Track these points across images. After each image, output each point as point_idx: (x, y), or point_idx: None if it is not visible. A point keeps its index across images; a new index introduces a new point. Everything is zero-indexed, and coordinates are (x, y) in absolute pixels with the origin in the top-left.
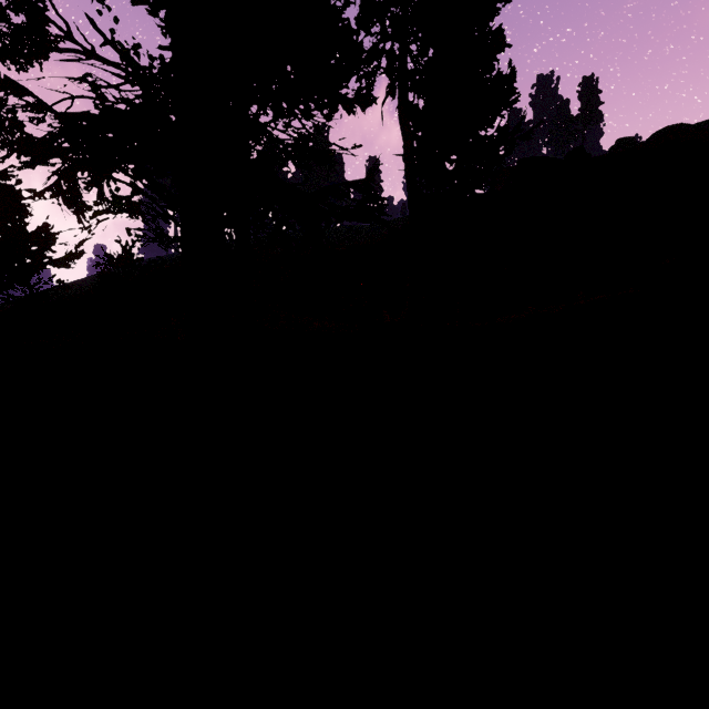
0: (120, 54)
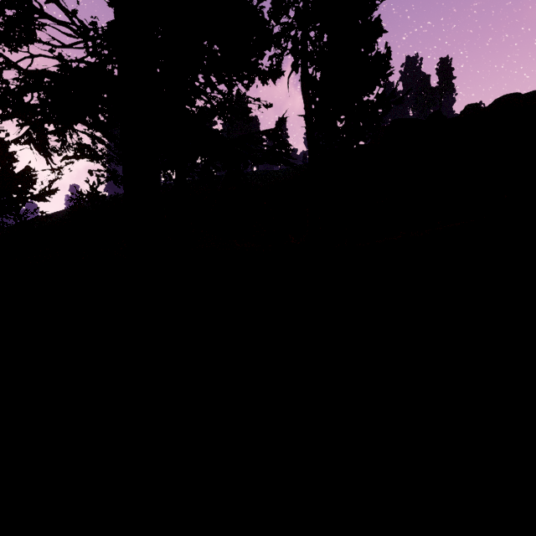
0: (66, 15)
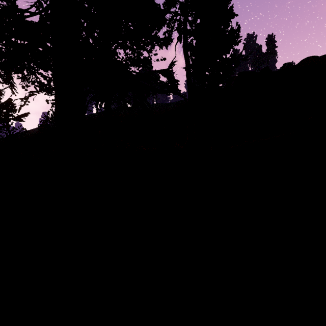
0: None
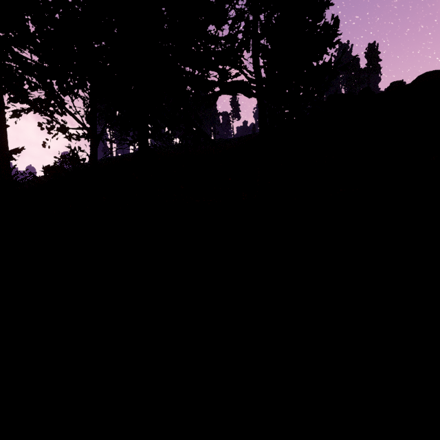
0: None
